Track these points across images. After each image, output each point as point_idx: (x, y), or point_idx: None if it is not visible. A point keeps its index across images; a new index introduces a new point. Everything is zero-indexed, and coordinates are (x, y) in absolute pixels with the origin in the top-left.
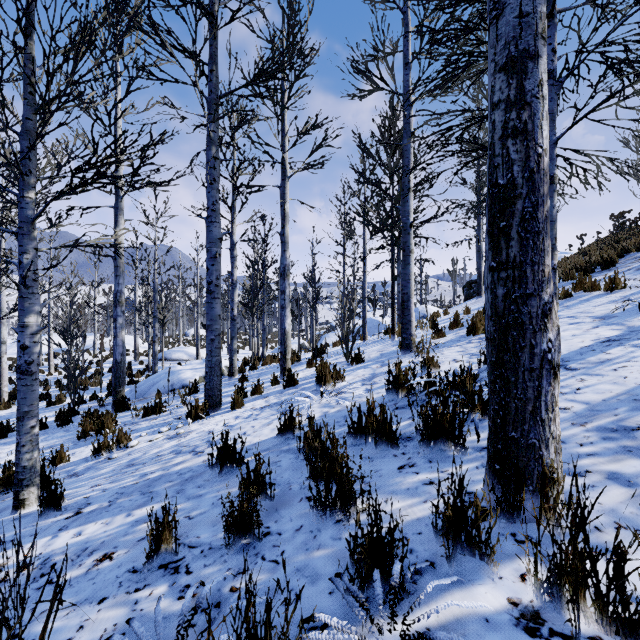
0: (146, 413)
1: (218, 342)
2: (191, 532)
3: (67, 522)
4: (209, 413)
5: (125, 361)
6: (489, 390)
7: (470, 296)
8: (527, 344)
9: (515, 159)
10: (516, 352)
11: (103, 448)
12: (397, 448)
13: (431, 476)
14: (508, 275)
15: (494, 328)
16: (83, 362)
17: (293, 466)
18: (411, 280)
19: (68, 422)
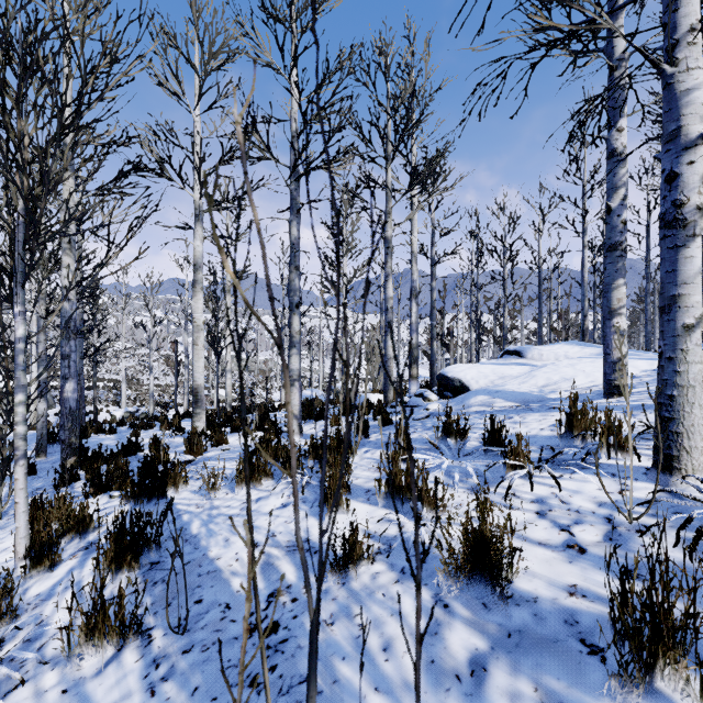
0: None
1: (649, 341)
2: None
3: None
4: None
5: None
6: None
7: None
8: None
9: None
10: None
11: None
12: None
13: None
14: None
15: None
16: None
17: None
18: None
19: None
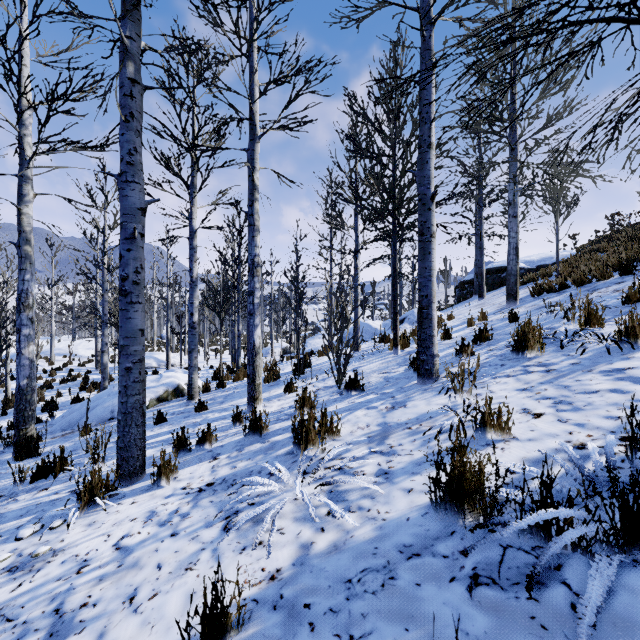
0: (39, 474)
1: (138, 372)
2: None
3: None
4: (122, 486)
5: (34, 387)
6: None
7: (463, 297)
8: None
9: None
10: None
11: None
12: None
13: None
14: None
15: None
16: None
17: None
18: (433, 277)
19: None
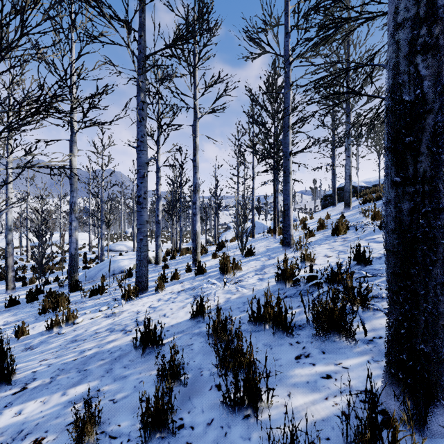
0: (92, 294)
1: (145, 241)
2: (113, 419)
3: (13, 398)
4: (139, 295)
5: (78, 254)
6: (390, 299)
7: (326, 205)
8: (437, 258)
9: (424, 76)
10: (426, 266)
11: (55, 324)
12: (292, 337)
13: (327, 369)
14: (416, 190)
15: (399, 241)
16: (51, 253)
17: (203, 350)
18: (290, 194)
19: (35, 299)
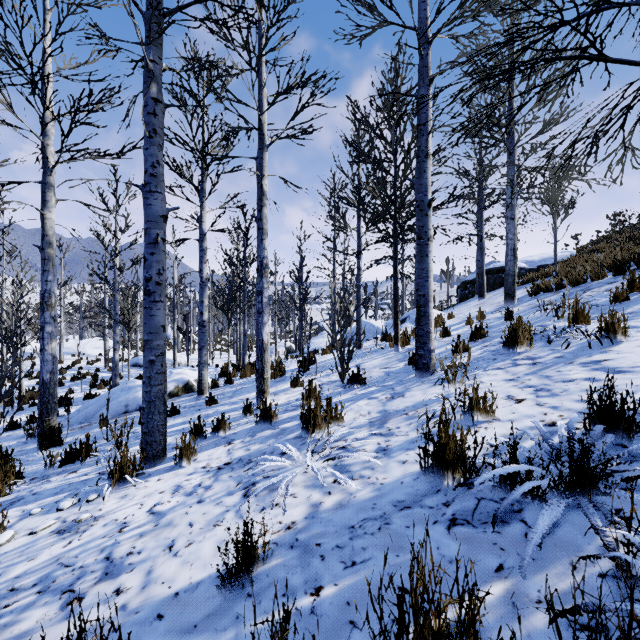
0: (67, 459)
1: (161, 364)
2: None
3: None
4: (146, 468)
5: (56, 381)
6: None
7: (465, 297)
8: None
9: None
10: None
11: None
12: None
13: None
14: None
15: None
16: None
17: None
18: (430, 277)
19: None
